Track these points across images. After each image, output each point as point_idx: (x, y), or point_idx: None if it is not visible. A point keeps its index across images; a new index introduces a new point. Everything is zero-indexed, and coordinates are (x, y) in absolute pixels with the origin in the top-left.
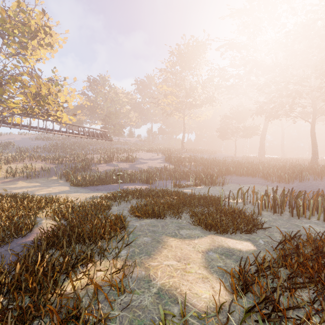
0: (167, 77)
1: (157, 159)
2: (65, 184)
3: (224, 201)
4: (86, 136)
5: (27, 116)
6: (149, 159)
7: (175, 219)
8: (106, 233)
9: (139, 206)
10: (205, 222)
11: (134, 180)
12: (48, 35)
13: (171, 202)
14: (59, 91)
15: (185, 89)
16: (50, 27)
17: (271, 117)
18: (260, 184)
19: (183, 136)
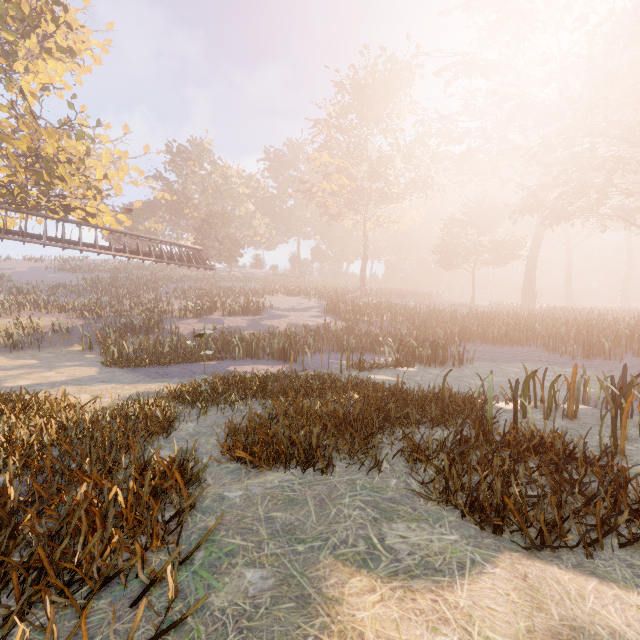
0: (330, 140)
1: (309, 308)
2: (95, 362)
3: (484, 407)
4: (154, 258)
5: (18, 209)
6: (292, 308)
7: (362, 472)
8: (93, 555)
9: (254, 425)
10: (476, 496)
11: (256, 353)
12: (66, 30)
13: (345, 412)
14: (88, 153)
15: (368, 160)
16: (65, 5)
17: (555, 217)
18: (545, 361)
19: (364, 262)
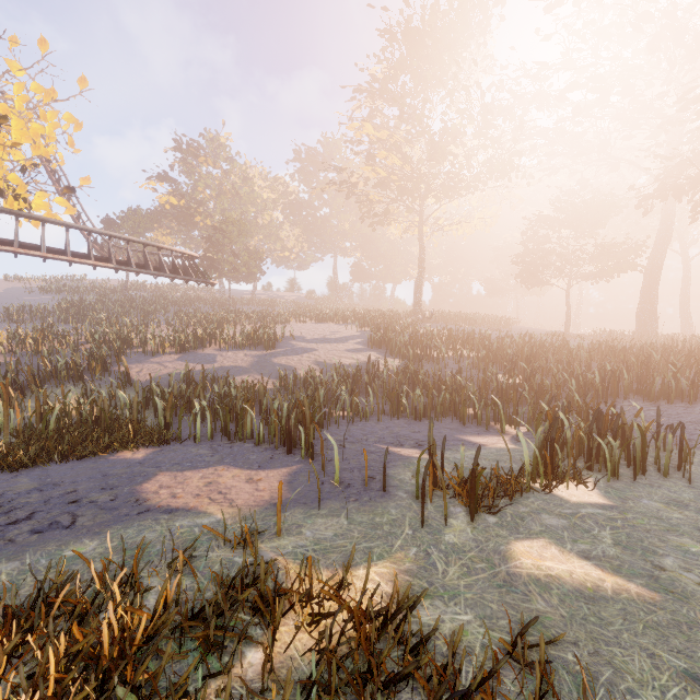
0: (374, 116)
1: (346, 339)
2: None
3: None
4: (113, 264)
5: None
6: (322, 339)
7: None
8: None
9: None
10: None
11: (243, 423)
12: None
13: None
14: None
15: (428, 131)
16: None
17: None
18: None
19: (419, 276)
